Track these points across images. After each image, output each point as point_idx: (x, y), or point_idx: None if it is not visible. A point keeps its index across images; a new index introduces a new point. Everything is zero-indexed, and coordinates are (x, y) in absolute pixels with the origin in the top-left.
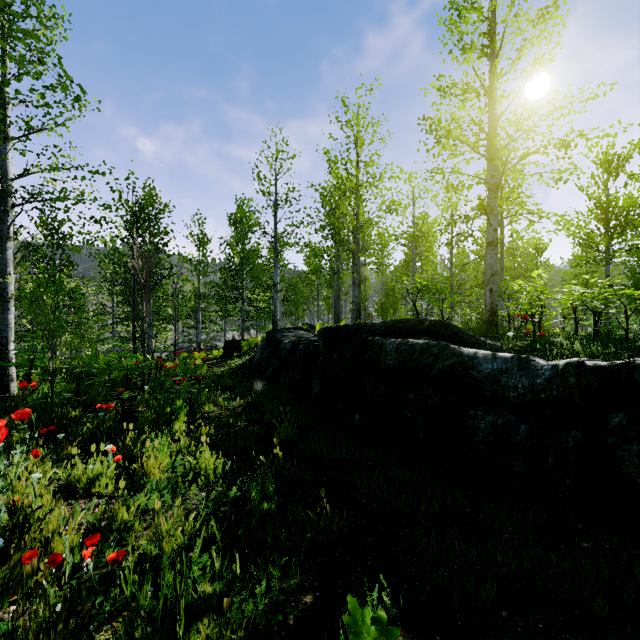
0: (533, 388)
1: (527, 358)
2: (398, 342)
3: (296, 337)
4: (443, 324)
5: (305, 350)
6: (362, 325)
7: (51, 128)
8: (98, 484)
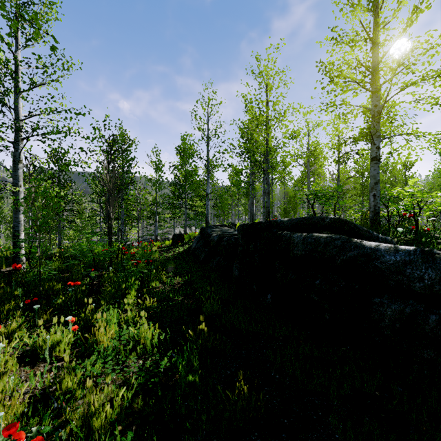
0: (440, 280)
1: (431, 251)
2: (304, 236)
3: (221, 232)
4: (341, 221)
5: (228, 241)
6: (272, 222)
7: (49, 83)
8: (58, 349)
